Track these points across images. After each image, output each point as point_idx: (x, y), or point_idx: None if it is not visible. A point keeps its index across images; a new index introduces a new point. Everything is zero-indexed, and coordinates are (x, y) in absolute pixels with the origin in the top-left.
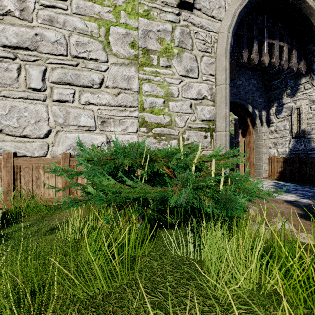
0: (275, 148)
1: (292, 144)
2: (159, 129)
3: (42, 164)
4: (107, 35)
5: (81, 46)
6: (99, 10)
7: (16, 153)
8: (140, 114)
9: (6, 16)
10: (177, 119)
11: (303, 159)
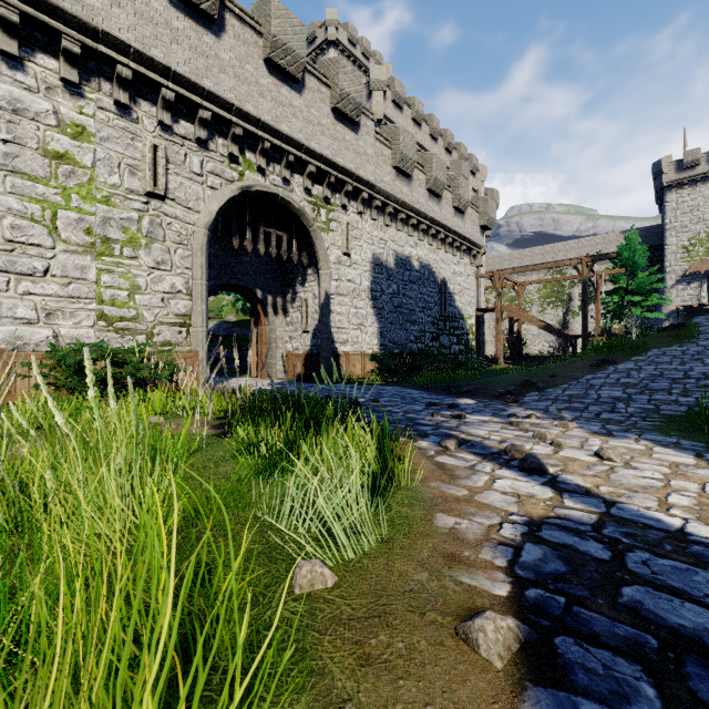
0: (291, 343)
1: (303, 339)
2: (123, 324)
3: None
4: (54, 219)
5: (18, 229)
6: (44, 191)
7: None
8: (98, 307)
9: None
10: (146, 313)
11: (309, 355)
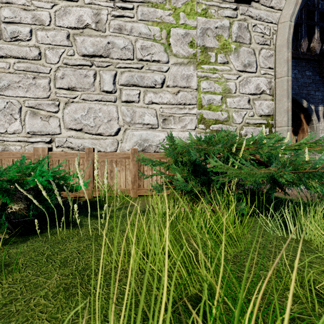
0: None
1: None
2: (217, 126)
3: (115, 159)
4: (167, 37)
5: (145, 49)
6: (161, 14)
7: (94, 148)
8: (198, 111)
9: (85, 29)
10: (234, 115)
11: None
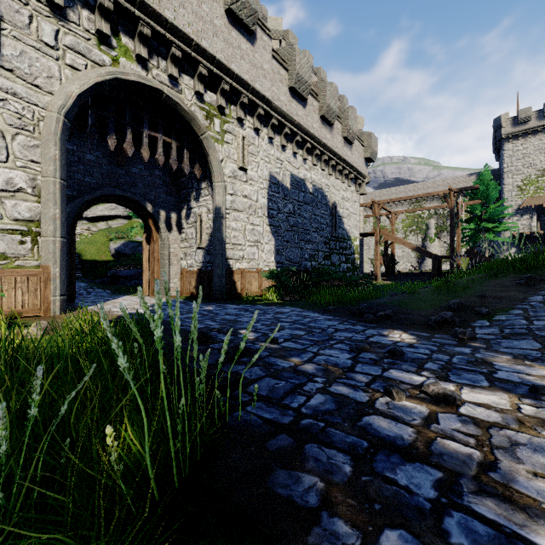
0: (186, 260)
1: (197, 256)
2: None
3: None
4: None
5: None
6: None
7: None
8: None
9: None
10: None
11: (203, 272)
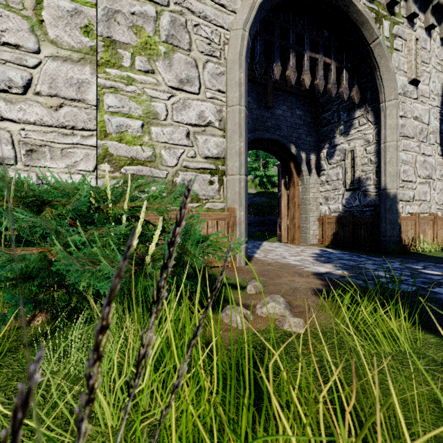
0: (326, 205)
1: (345, 199)
2: (134, 168)
3: None
4: (37, 8)
5: None
6: None
7: None
8: (99, 142)
9: None
10: (165, 153)
11: (357, 218)
